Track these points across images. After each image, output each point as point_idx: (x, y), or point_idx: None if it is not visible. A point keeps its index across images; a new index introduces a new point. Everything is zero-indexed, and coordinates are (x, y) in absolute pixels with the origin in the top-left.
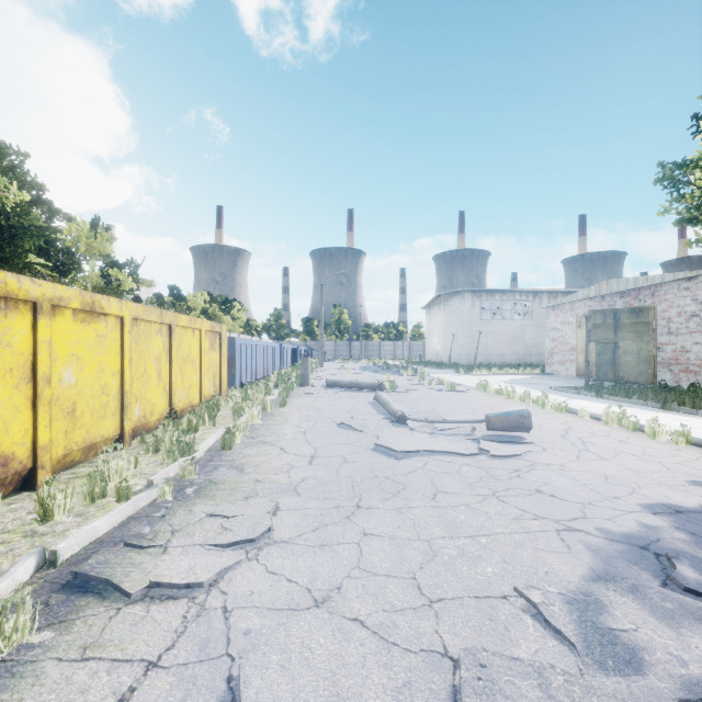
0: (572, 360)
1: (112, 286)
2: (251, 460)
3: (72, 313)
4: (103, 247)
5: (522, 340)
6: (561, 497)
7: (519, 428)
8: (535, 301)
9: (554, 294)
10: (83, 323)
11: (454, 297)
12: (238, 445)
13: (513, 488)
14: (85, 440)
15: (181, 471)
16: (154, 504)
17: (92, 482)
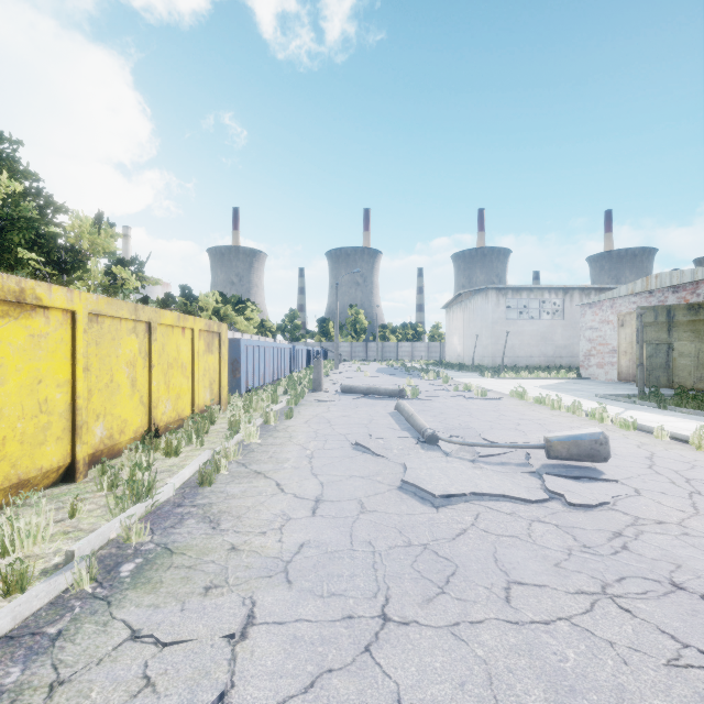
0: (612, 363)
1: (117, 285)
2: (234, 504)
3: None
4: (107, 243)
5: (551, 341)
6: None
7: (592, 457)
8: (566, 298)
9: (586, 291)
10: (6, 317)
11: (477, 296)
12: (223, 478)
13: (631, 577)
14: (8, 477)
15: (124, 531)
16: (59, 600)
17: None
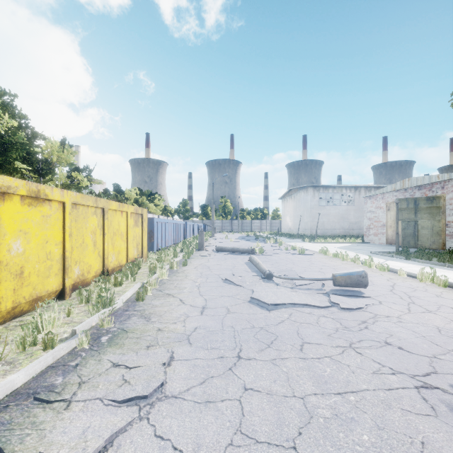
0: (383, 233)
1: (74, 184)
2: (157, 310)
3: (20, 198)
4: (68, 158)
5: (347, 219)
6: (408, 349)
7: (358, 285)
8: (356, 193)
9: (369, 188)
10: (30, 206)
11: (301, 191)
12: (149, 297)
13: (365, 340)
14: (31, 295)
15: (100, 321)
16: (73, 352)
17: (24, 333)
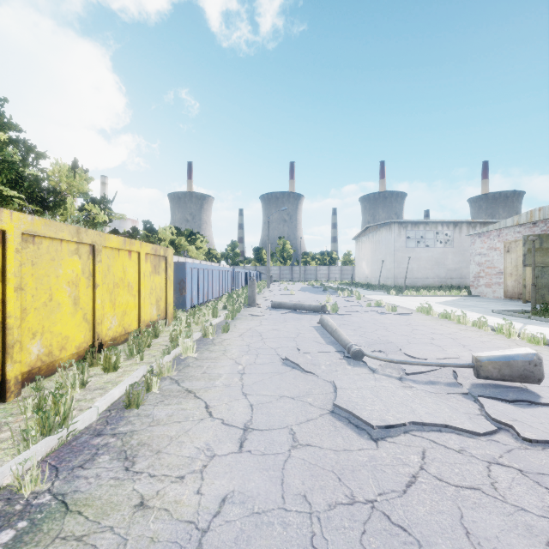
0: (499, 283)
1: (89, 219)
2: (156, 434)
3: None
4: (81, 185)
5: (444, 265)
6: None
7: (526, 378)
8: (456, 230)
9: (473, 224)
10: None
11: (382, 228)
12: (153, 398)
13: None
14: None
15: (16, 479)
16: None
17: None
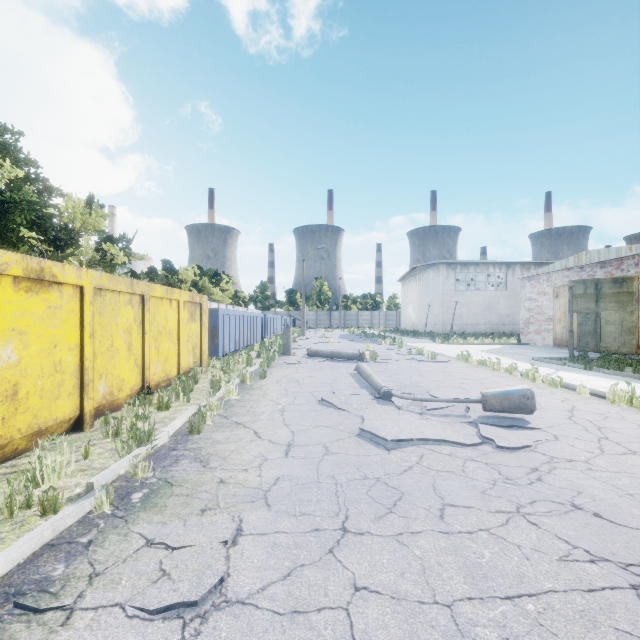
0: (548, 330)
1: (106, 260)
2: (219, 448)
3: (13, 281)
4: (98, 223)
5: (496, 310)
6: (609, 518)
7: (521, 409)
8: (508, 272)
9: (527, 266)
10: (29, 292)
11: (429, 269)
12: (208, 428)
13: (541, 500)
14: (30, 426)
15: (132, 468)
16: (86, 519)
17: (10, 490)
